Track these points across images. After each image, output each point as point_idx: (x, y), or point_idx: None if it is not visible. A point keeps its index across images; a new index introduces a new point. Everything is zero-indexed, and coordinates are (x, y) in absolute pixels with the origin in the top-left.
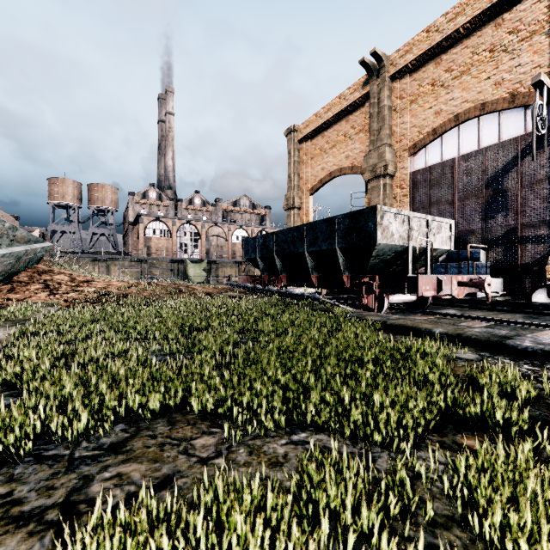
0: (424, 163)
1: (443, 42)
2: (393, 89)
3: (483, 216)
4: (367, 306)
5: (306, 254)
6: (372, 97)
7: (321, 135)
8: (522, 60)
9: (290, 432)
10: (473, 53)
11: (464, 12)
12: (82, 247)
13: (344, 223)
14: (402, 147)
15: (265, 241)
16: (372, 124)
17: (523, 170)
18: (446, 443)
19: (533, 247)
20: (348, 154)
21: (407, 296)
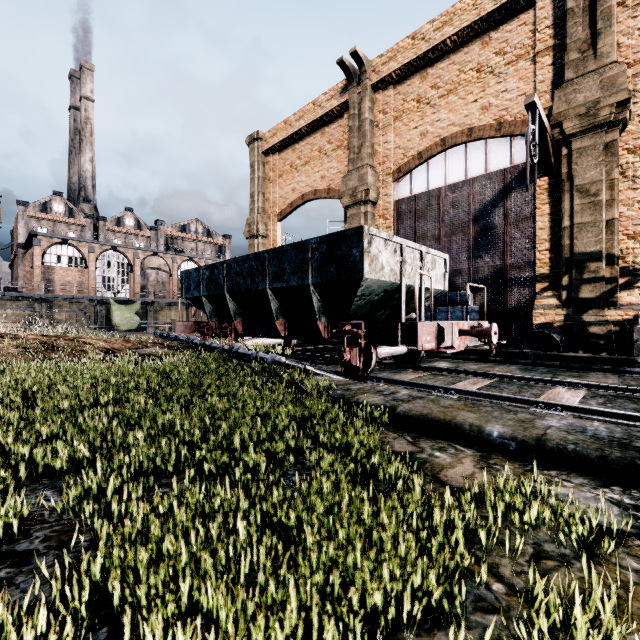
0: (410, 191)
1: (430, 53)
2: (375, 101)
3: (470, 255)
4: (350, 363)
5: (268, 292)
6: (352, 107)
7: (292, 148)
8: (508, 85)
9: None
10: (461, 71)
11: (451, 22)
12: None
13: (319, 249)
14: (385, 170)
15: (213, 274)
16: (352, 139)
17: (510, 206)
18: None
19: (519, 290)
20: (324, 174)
21: (397, 348)
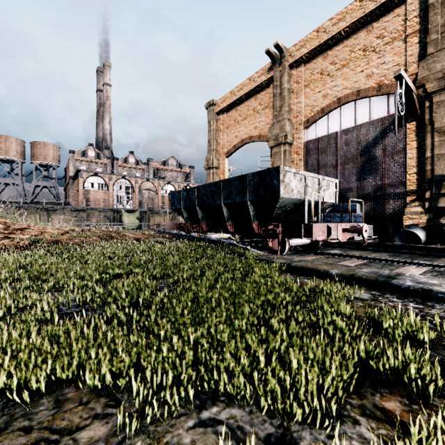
0: (315, 135)
1: (329, 41)
2: (291, 75)
3: (358, 178)
4: (272, 248)
5: (222, 206)
6: (275, 80)
7: (235, 109)
8: (386, 59)
9: (200, 407)
10: (351, 51)
11: (344, 19)
12: (24, 197)
13: (253, 180)
14: (298, 121)
15: (189, 194)
16: (275, 102)
17: (387, 143)
18: (367, 407)
19: (394, 201)
20: (256, 125)
21: (303, 240)
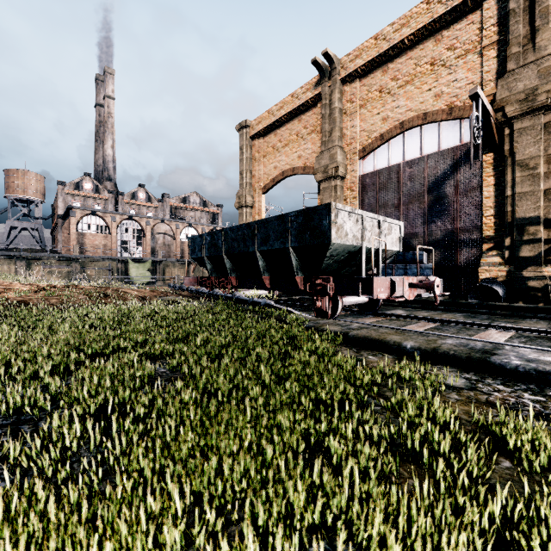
0: (373, 167)
1: (390, 51)
2: (343, 92)
3: (425, 220)
4: (321, 309)
5: (257, 254)
6: (324, 98)
7: (274, 133)
8: (458, 76)
9: None
10: (417, 65)
11: (409, 24)
12: None
13: (297, 220)
14: (352, 150)
15: (214, 239)
16: (324, 125)
17: (459, 178)
18: None
19: (467, 250)
20: (300, 154)
21: (360, 298)
